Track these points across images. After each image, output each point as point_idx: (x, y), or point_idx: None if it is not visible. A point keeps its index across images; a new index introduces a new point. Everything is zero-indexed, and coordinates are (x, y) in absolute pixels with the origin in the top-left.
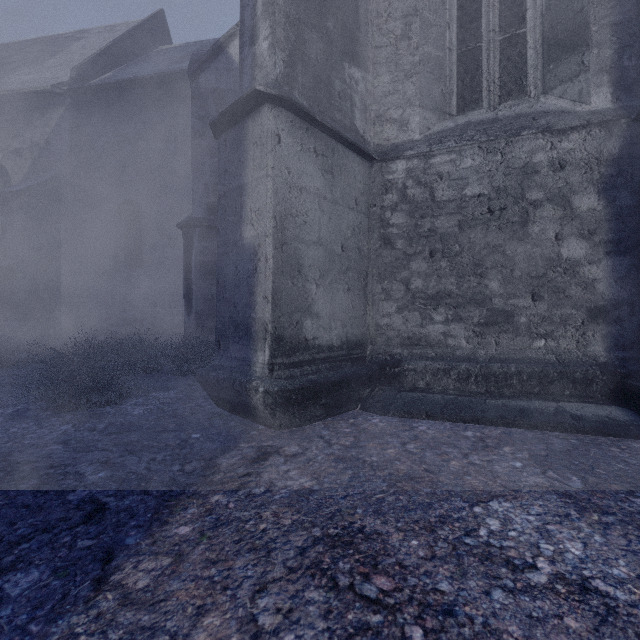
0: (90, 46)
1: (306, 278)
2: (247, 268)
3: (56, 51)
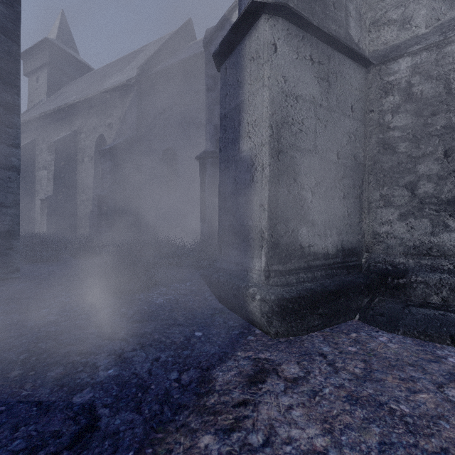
0: (148, 53)
1: (301, 186)
2: (244, 179)
3: (130, 61)
